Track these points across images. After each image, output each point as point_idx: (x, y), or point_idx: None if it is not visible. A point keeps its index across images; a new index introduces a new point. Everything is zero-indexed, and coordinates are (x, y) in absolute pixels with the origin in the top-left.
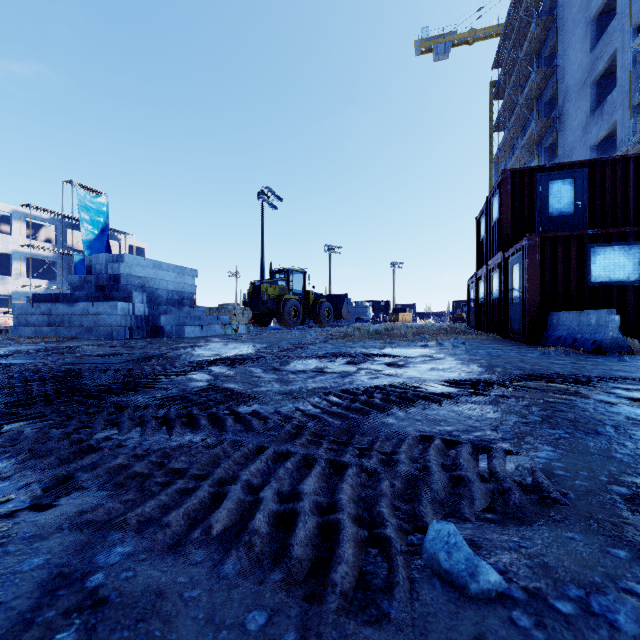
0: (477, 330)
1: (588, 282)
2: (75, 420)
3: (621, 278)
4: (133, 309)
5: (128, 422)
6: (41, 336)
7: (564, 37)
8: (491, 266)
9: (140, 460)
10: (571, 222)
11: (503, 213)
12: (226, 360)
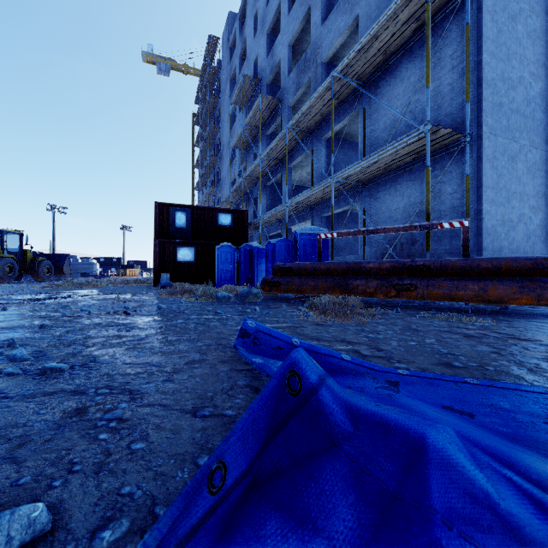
0: None
1: (177, 261)
2: None
3: (188, 260)
4: None
5: None
6: None
7: (223, 113)
8: None
9: None
10: (185, 232)
11: (155, 223)
12: None
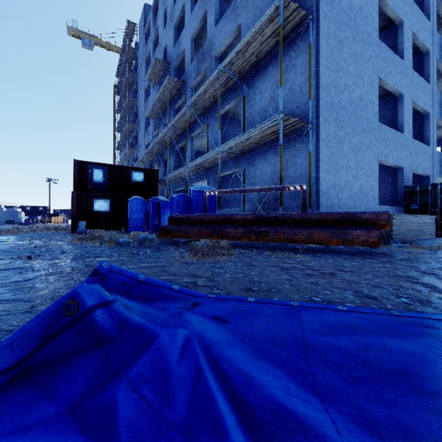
0: None
1: (93, 211)
2: None
3: (104, 210)
4: None
5: None
6: None
7: (140, 87)
8: None
9: None
10: (102, 186)
11: (74, 178)
12: None
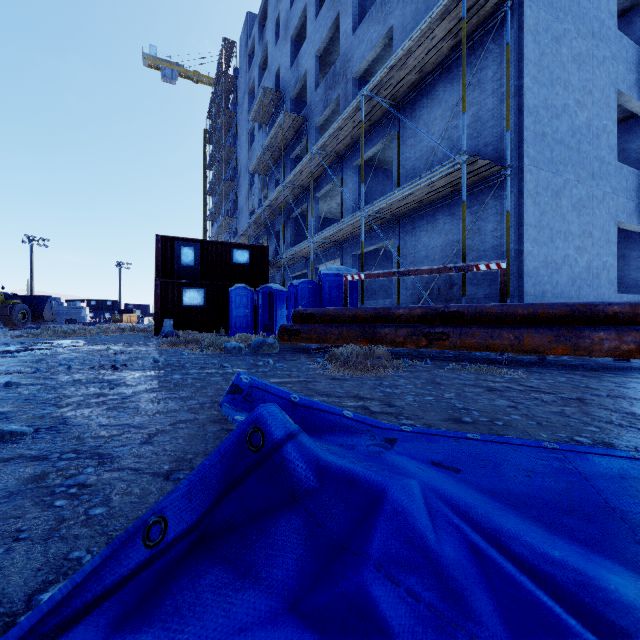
0: None
1: (183, 305)
2: None
3: (196, 304)
4: None
5: None
6: None
7: (240, 131)
8: None
9: None
10: (193, 270)
11: (157, 260)
12: None
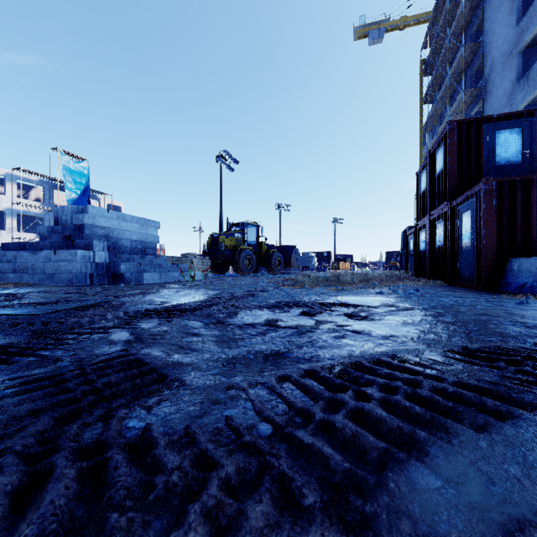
0: (417, 277)
1: None
2: None
3: None
4: (94, 257)
5: None
6: (2, 282)
7: (490, 15)
8: (434, 216)
9: None
10: (519, 171)
11: (450, 163)
12: (164, 311)
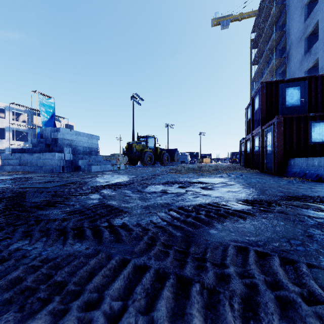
0: (246, 167)
1: (310, 142)
2: (3, 232)
3: None
4: (64, 156)
5: (37, 234)
6: (15, 171)
7: (289, 15)
8: (254, 134)
9: (35, 270)
10: (298, 110)
11: (261, 105)
12: (111, 186)
